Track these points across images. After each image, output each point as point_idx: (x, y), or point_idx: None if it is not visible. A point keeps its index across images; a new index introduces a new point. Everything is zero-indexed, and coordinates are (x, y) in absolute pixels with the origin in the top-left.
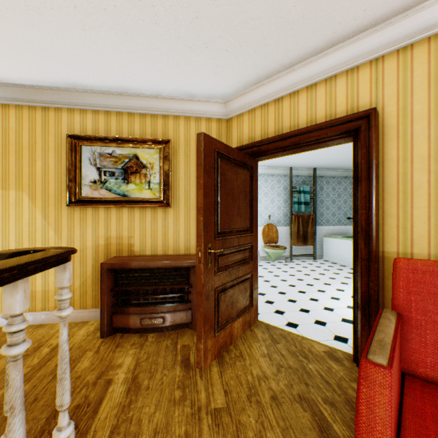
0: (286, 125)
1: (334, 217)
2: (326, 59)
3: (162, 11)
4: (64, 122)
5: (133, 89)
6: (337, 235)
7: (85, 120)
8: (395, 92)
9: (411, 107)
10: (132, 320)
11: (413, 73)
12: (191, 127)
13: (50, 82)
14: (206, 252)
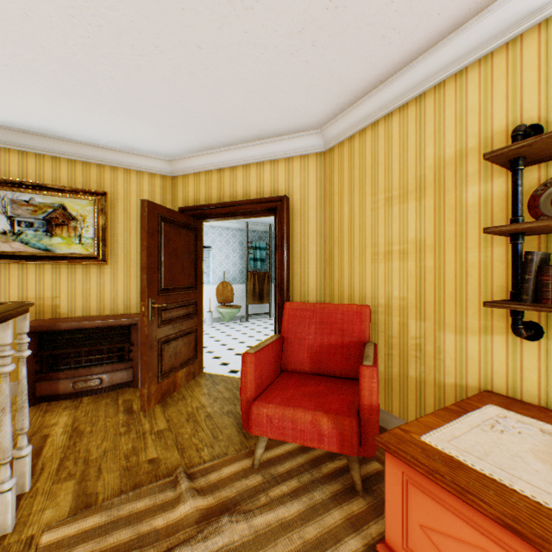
0: (227, 194)
1: None
2: (256, 148)
3: (107, 90)
4: None
5: (60, 133)
6: None
7: None
8: (299, 186)
9: (308, 198)
10: (63, 385)
11: (309, 175)
12: (133, 181)
13: None
14: (150, 306)
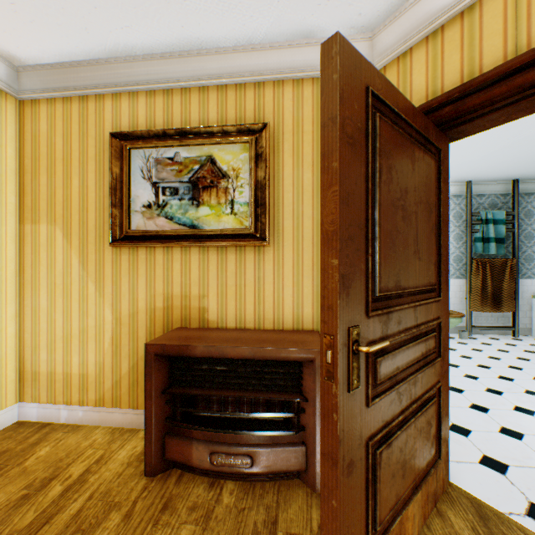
0: None
1: None
2: None
3: None
4: (108, 115)
5: (203, 41)
6: None
7: (135, 109)
8: None
9: None
10: (196, 452)
11: None
12: (305, 98)
13: (83, 51)
14: (345, 350)
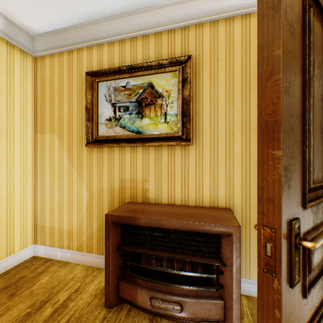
0: None
1: None
2: None
3: None
4: (84, 61)
5: (145, 1)
6: None
7: (101, 55)
8: None
9: None
10: (140, 295)
11: None
12: (219, 34)
13: (69, 20)
14: (286, 243)
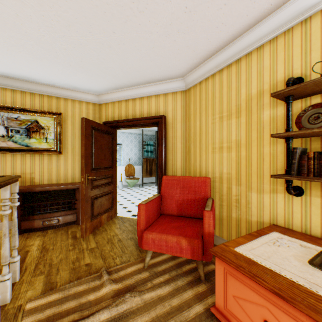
0: (130, 114)
1: None
2: (147, 88)
3: (62, 55)
4: None
5: (35, 79)
6: None
7: None
8: (171, 109)
9: (176, 116)
10: (36, 223)
11: (177, 103)
12: (76, 106)
13: None
14: (86, 178)
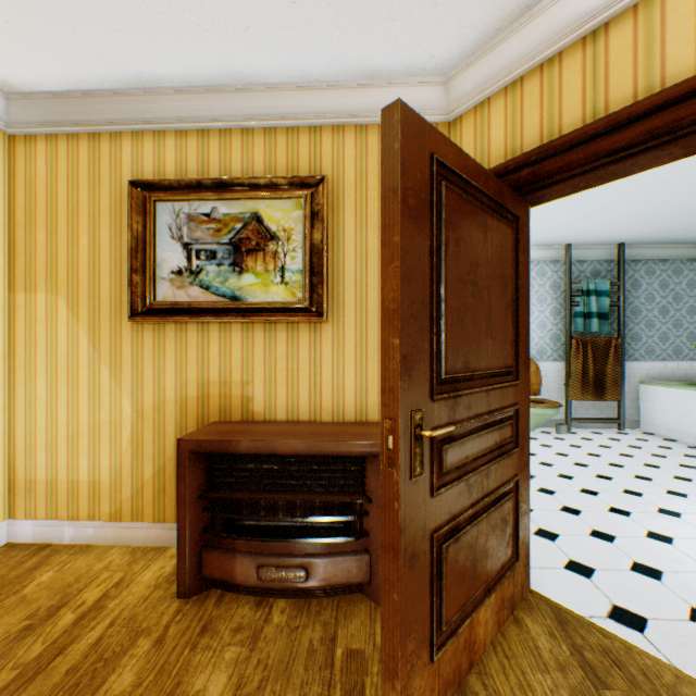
0: (620, 94)
1: (664, 344)
2: None
3: None
4: (126, 158)
5: (248, 76)
6: (673, 380)
7: (162, 152)
8: None
9: None
10: (240, 567)
11: None
12: (370, 147)
13: (96, 79)
14: (408, 435)
